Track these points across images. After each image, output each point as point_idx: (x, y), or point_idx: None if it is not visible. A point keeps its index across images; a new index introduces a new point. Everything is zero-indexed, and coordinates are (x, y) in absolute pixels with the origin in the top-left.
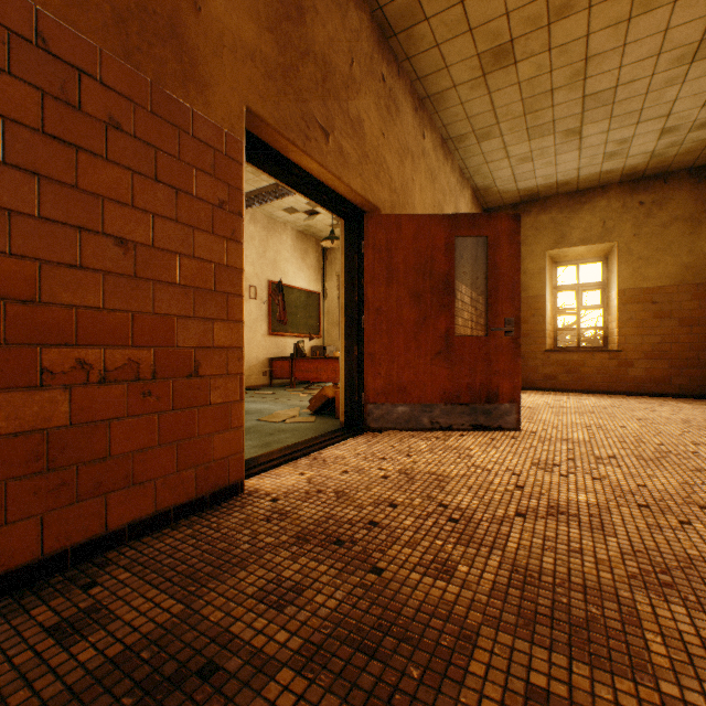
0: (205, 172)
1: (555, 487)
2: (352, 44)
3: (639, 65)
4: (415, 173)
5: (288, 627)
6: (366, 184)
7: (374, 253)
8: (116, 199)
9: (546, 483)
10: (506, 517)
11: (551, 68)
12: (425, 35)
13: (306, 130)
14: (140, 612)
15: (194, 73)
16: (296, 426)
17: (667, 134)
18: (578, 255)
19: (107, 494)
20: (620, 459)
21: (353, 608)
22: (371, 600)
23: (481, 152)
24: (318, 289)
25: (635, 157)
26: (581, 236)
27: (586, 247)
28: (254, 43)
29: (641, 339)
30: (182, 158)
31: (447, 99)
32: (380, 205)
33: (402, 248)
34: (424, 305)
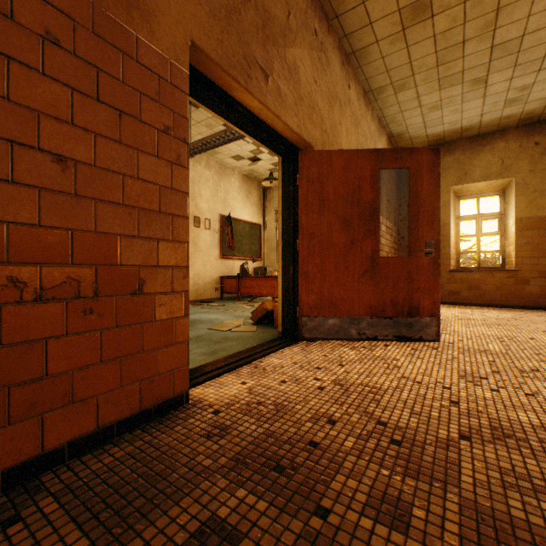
0: (150, 98)
1: (490, 403)
2: None
3: None
4: (342, 118)
5: None
6: (301, 123)
7: (308, 184)
8: (53, 115)
9: (480, 399)
10: (451, 440)
11: (464, 20)
12: None
13: (247, 69)
14: None
15: (138, 1)
16: (240, 334)
17: None
18: (478, 190)
19: (43, 414)
20: (544, 372)
21: None
22: None
23: (397, 102)
24: (259, 221)
25: (534, 102)
26: (482, 173)
27: (486, 183)
28: None
29: (536, 260)
30: (126, 81)
31: (369, 54)
32: (312, 143)
33: (332, 180)
34: (352, 229)
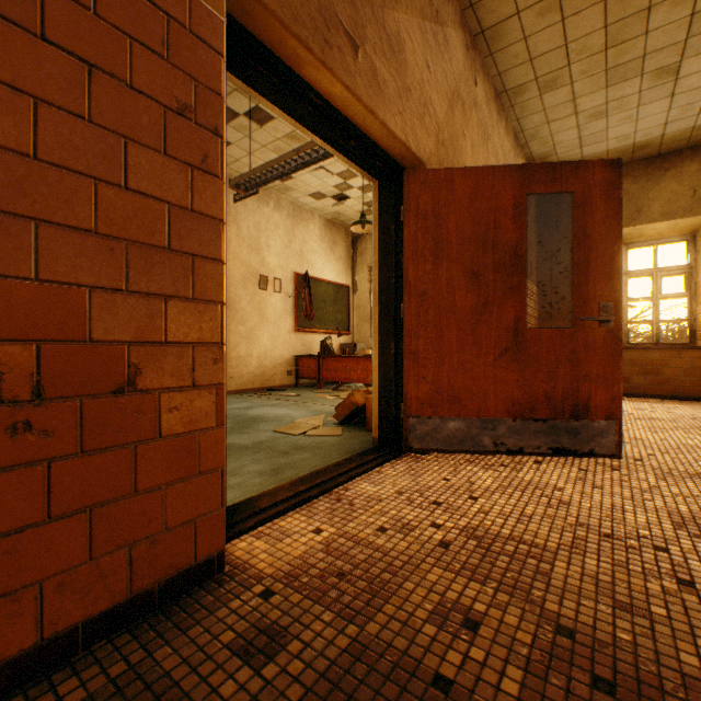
0: (150, 50)
1: None
2: None
3: None
4: (466, 126)
5: None
6: (408, 127)
7: (417, 220)
8: None
9: None
10: None
11: None
12: None
13: (324, 31)
14: None
15: None
16: (318, 441)
17: None
18: (657, 233)
19: None
20: None
21: None
22: None
23: (542, 108)
24: (347, 282)
25: None
26: (664, 209)
27: (669, 223)
28: None
29: None
30: (102, 13)
31: (506, 34)
32: (424, 158)
33: (454, 213)
34: (484, 287)
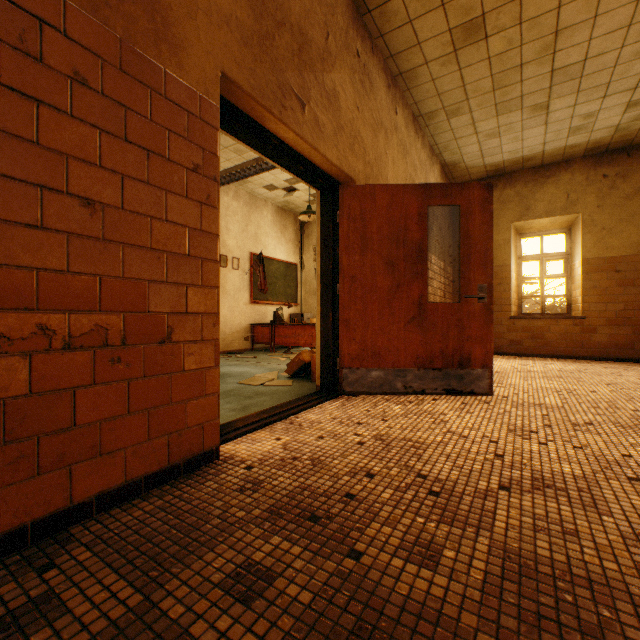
0: (179, 135)
1: (536, 456)
2: (328, 18)
3: (609, 37)
4: (388, 147)
5: (255, 628)
6: (341, 155)
7: (349, 222)
8: (82, 157)
9: (526, 452)
10: (490, 491)
11: (521, 43)
12: (398, 11)
13: (282, 99)
14: (94, 604)
15: (167, 33)
16: (274, 389)
17: (633, 107)
18: (542, 226)
19: (72, 466)
20: (598, 426)
21: (329, 603)
22: (349, 593)
23: (450, 129)
24: (296, 261)
25: (600, 131)
26: (546, 208)
27: (550, 219)
28: (229, 8)
29: (605, 306)
30: (154, 119)
31: (418, 76)
32: (354, 176)
33: (376, 218)
34: (397, 272)
